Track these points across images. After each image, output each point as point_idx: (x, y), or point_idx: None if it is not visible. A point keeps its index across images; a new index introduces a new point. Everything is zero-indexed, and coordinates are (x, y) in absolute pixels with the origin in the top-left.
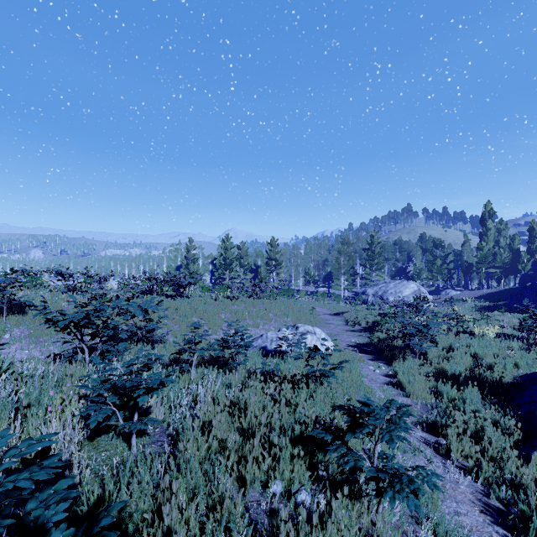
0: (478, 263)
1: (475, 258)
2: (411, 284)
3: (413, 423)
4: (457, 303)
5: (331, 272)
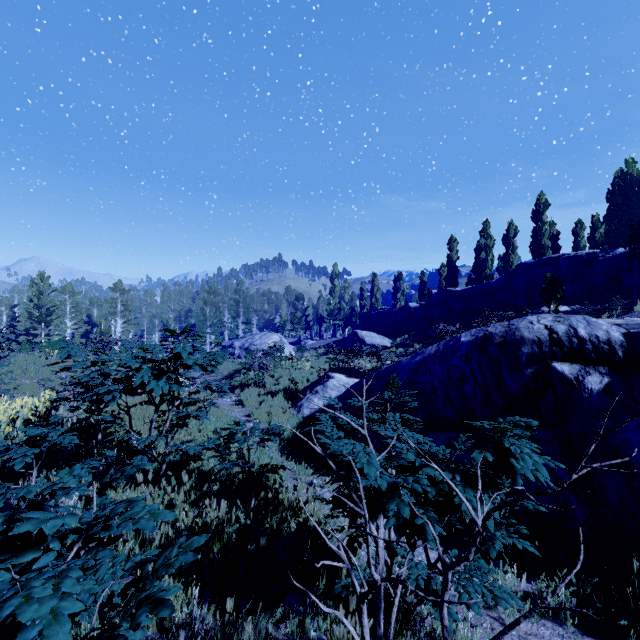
0: (328, 315)
1: (326, 311)
2: (275, 335)
3: (241, 415)
4: (310, 351)
5: (195, 324)
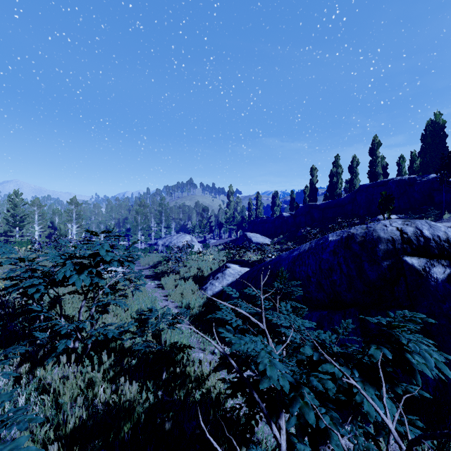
0: (226, 222)
1: (224, 219)
2: (187, 236)
3: (161, 295)
4: (213, 247)
5: (130, 228)
